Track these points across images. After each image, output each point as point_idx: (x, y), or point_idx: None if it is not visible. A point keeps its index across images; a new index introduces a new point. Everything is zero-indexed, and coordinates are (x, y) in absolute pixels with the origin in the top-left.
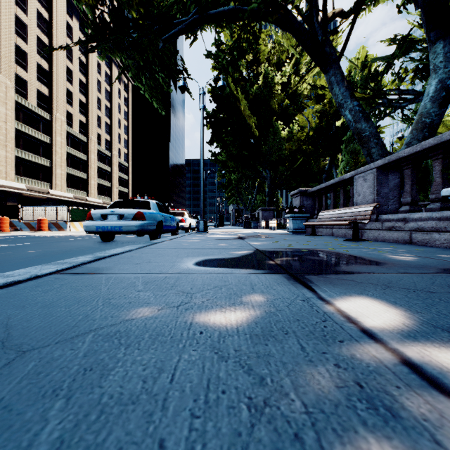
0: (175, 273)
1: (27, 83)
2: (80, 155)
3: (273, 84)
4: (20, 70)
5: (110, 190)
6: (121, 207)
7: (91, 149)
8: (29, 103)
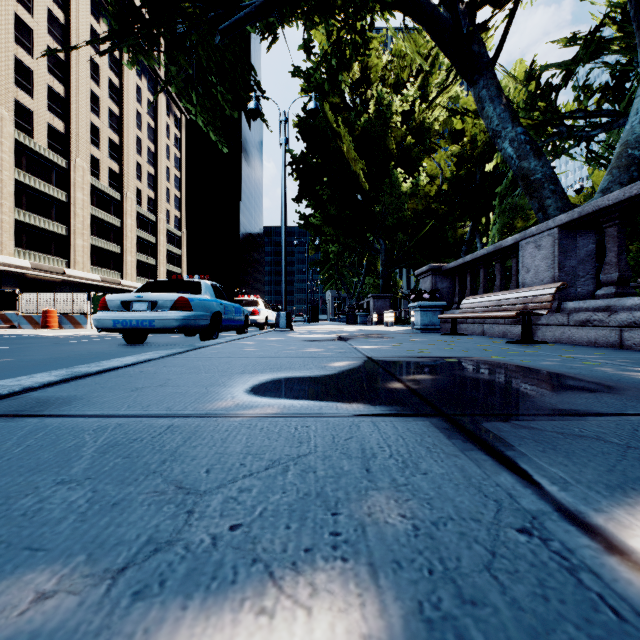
0: (196, 414)
1: (32, 114)
2: (111, 218)
3: (390, 114)
4: (22, 95)
5: (154, 270)
6: (156, 290)
7: (126, 210)
8: (35, 142)
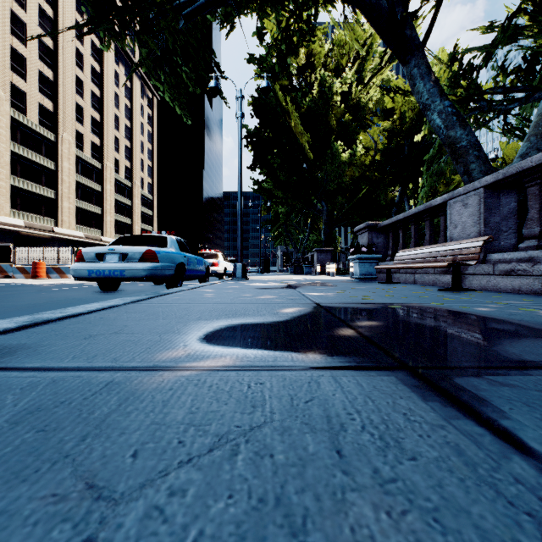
0: (142, 367)
1: (25, 95)
2: (93, 184)
3: (331, 95)
4: (16, 79)
5: (130, 229)
6: (128, 244)
7: (106, 177)
8: (28, 119)
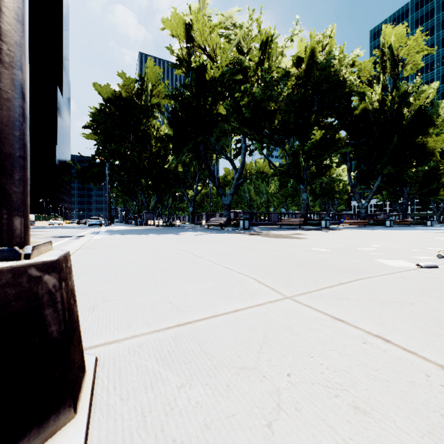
0: None
1: None
2: None
3: None
4: None
5: None
6: (93, 219)
7: None
8: None
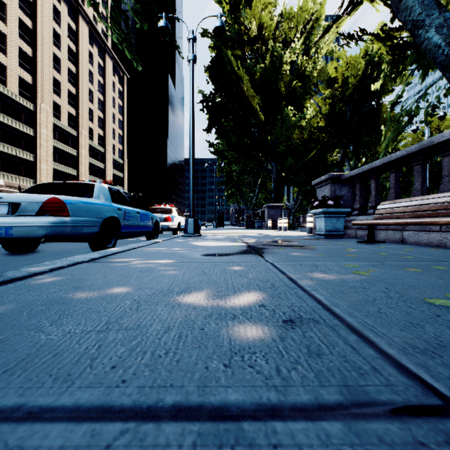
0: None
1: (6, 68)
2: (69, 149)
3: (280, 63)
4: None
5: None
6: (40, 192)
7: (81, 144)
8: (8, 90)
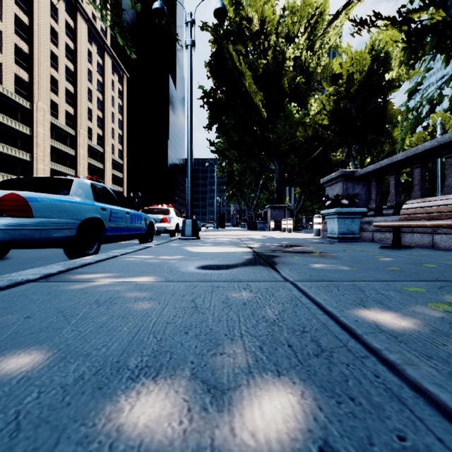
0: None
1: (1, 65)
2: (67, 149)
3: (283, 59)
4: None
5: None
6: (5, 188)
7: (79, 143)
8: (3, 87)
